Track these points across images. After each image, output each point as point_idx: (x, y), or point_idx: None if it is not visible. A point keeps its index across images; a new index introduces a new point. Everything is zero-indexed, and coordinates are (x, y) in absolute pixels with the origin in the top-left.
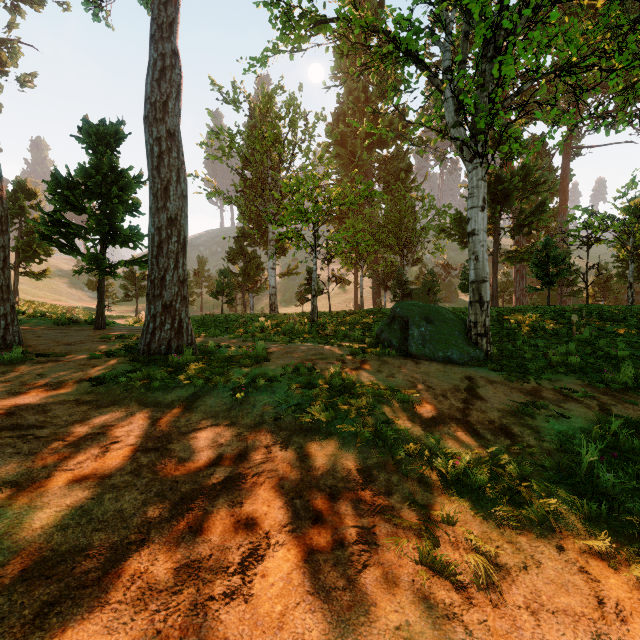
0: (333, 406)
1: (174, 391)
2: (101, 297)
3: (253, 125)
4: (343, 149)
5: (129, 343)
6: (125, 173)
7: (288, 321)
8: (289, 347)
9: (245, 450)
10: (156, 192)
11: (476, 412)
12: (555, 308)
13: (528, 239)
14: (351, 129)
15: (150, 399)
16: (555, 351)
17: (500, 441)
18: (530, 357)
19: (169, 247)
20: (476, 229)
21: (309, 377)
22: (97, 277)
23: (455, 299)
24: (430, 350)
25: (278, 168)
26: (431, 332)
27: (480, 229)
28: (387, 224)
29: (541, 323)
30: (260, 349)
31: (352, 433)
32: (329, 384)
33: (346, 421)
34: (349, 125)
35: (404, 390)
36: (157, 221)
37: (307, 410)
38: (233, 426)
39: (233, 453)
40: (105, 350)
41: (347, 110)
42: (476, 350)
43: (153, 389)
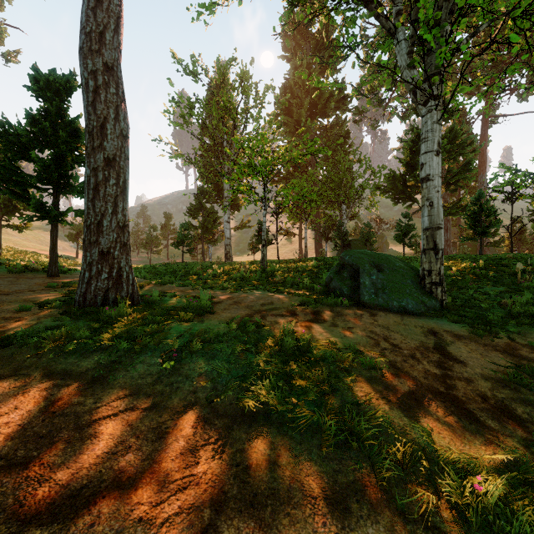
0: (286, 378)
1: (92, 356)
2: (54, 245)
3: (211, 98)
4: (289, 118)
5: (71, 292)
6: (75, 121)
7: (240, 268)
8: (237, 296)
9: (160, 459)
10: (92, 130)
11: (460, 382)
12: (490, 256)
13: (450, 197)
14: (296, 101)
15: (60, 367)
16: (512, 300)
17: (510, 432)
18: (487, 306)
19: (106, 190)
20: (431, 174)
21: (257, 335)
22: (76, 230)
23: (386, 249)
24: (384, 299)
25: (232, 133)
26: (383, 280)
27: (435, 174)
28: (328, 183)
29: (483, 271)
30: (204, 300)
31: (312, 422)
32: (280, 345)
33: (303, 402)
34: (295, 97)
35: (367, 350)
36: (93, 161)
37: (252, 387)
38: (154, 411)
39: (141, 467)
40: (41, 300)
41: (293, 84)
42: (431, 299)
43: (68, 353)
